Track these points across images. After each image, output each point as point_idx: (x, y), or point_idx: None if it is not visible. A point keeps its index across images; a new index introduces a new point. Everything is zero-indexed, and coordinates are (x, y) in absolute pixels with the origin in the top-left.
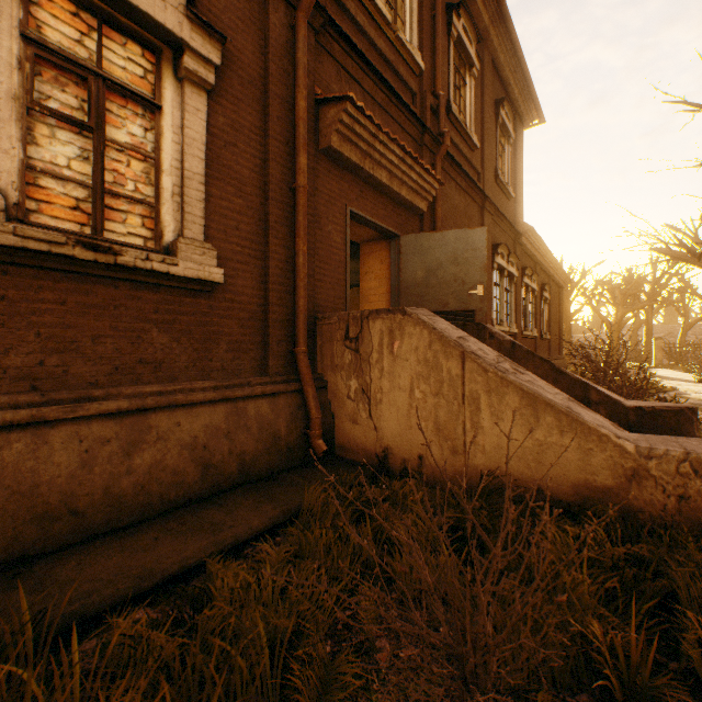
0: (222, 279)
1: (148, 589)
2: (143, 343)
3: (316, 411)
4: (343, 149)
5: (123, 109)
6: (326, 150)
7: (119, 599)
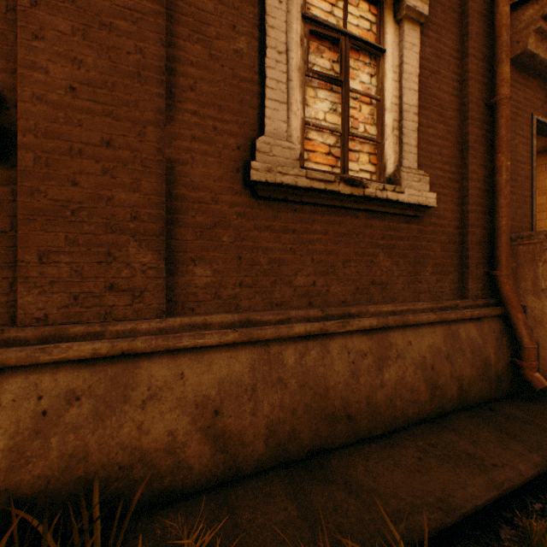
0: (434, 203)
1: (450, 525)
2: (373, 267)
3: (530, 340)
4: (538, 50)
5: (354, 62)
6: (515, 58)
7: (430, 530)
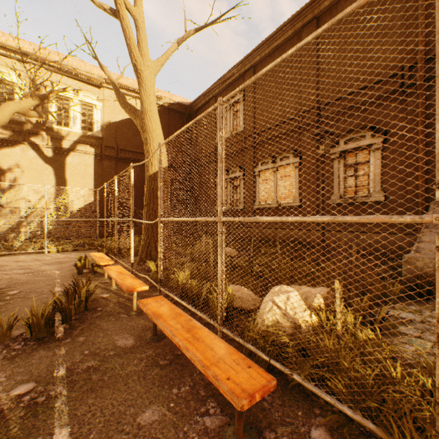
0: (383, 199)
1: None
2: None
3: None
4: None
5: (362, 166)
6: None
7: None
